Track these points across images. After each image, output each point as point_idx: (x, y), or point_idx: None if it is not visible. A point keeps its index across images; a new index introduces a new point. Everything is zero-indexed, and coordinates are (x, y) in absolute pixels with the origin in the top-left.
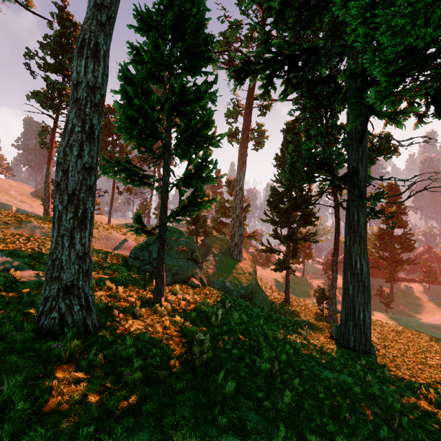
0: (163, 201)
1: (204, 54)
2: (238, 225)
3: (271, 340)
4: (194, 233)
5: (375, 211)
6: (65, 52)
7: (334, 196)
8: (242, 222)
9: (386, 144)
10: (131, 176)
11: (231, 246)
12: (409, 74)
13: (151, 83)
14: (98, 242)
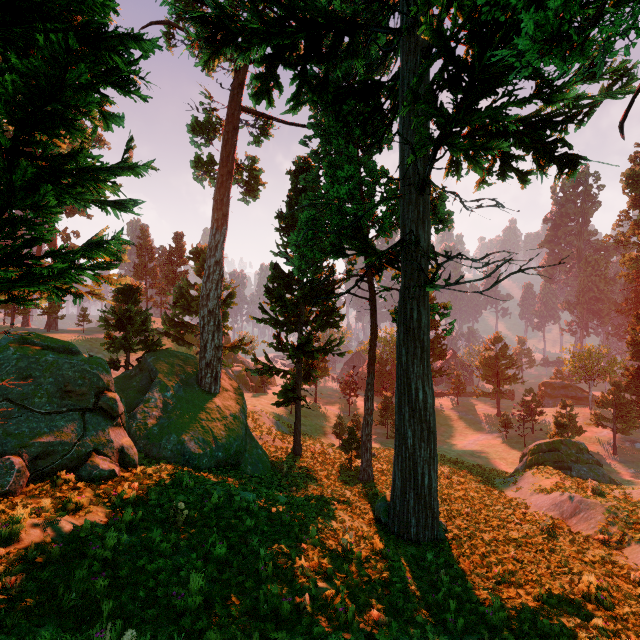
0: None
1: None
2: (213, 329)
3: None
4: (121, 346)
5: None
6: None
7: (369, 283)
8: (220, 324)
9: (440, 207)
10: None
11: (200, 368)
12: (504, 80)
13: None
14: None
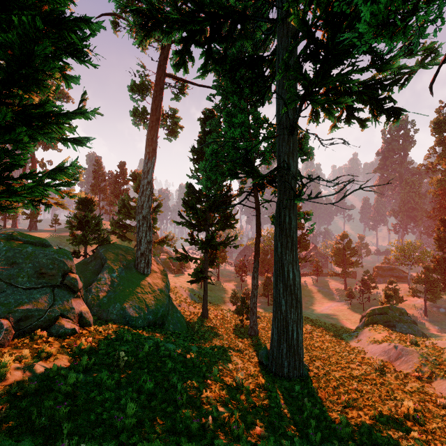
0: None
1: None
2: (146, 229)
3: None
4: (81, 241)
5: None
6: None
7: (255, 197)
8: (151, 226)
9: (305, 144)
10: None
11: (136, 256)
12: (349, 55)
13: None
14: None
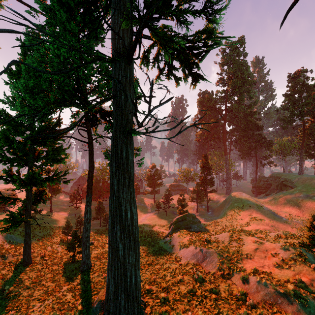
0: None
1: None
2: None
3: None
4: None
5: None
6: None
7: (88, 131)
8: None
9: (135, 88)
10: None
11: None
12: None
13: None
14: None
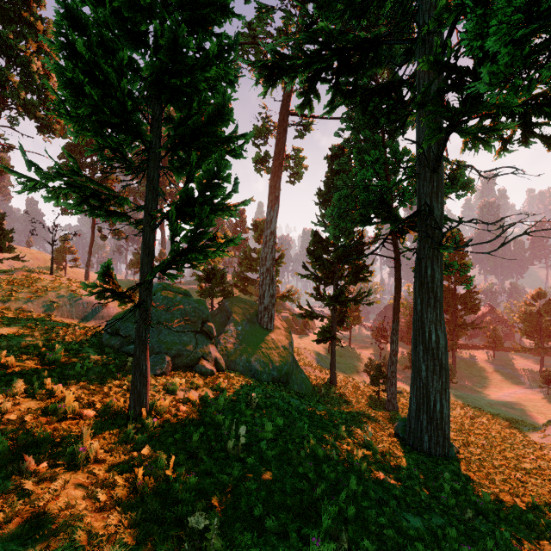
0: (146, 244)
1: (217, 0)
2: (269, 282)
3: (326, 470)
4: (208, 294)
5: (447, 264)
6: (9, 20)
7: (394, 244)
8: (274, 278)
9: (460, 177)
10: (88, 199)
11: (260, 310)
12: None
13: (127, 48)
14: (56, 309)
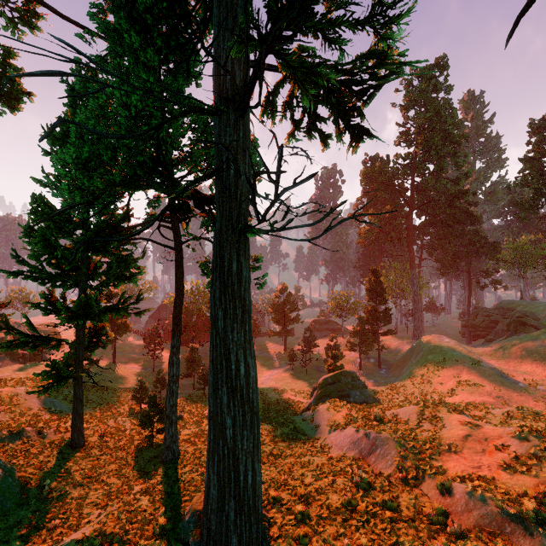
0: None
1: None
2: None
3: None
4: None
5: None
6: None
7: (175, 230)
8: None
9: (253, 155)
10: None
11: None
12: None
13: None
14: None
